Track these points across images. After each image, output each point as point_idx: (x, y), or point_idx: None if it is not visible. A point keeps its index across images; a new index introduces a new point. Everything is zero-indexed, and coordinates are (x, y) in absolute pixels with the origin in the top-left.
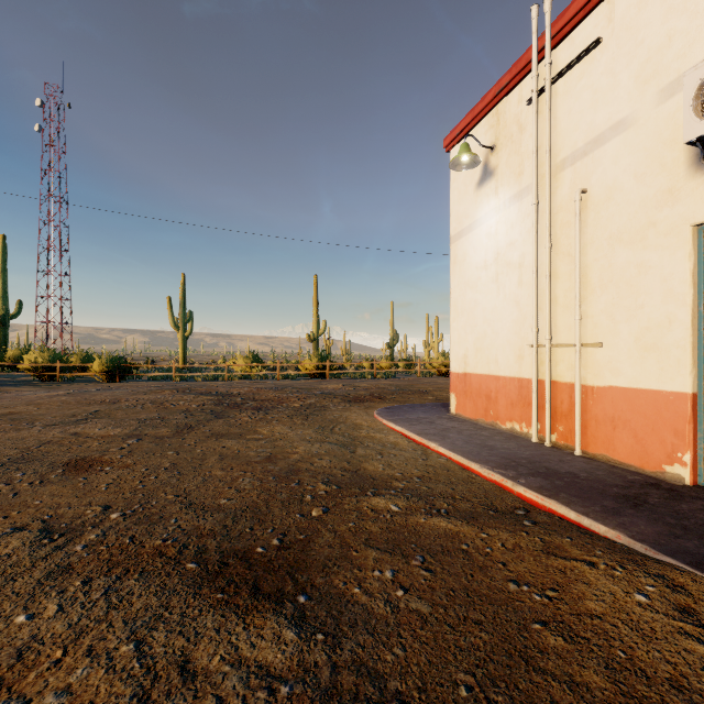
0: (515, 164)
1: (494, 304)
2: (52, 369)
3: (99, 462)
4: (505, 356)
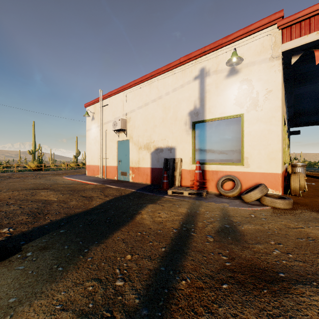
0: (98, 119)
1: (94, 149)
2: None
3: None
4: (96, 161)
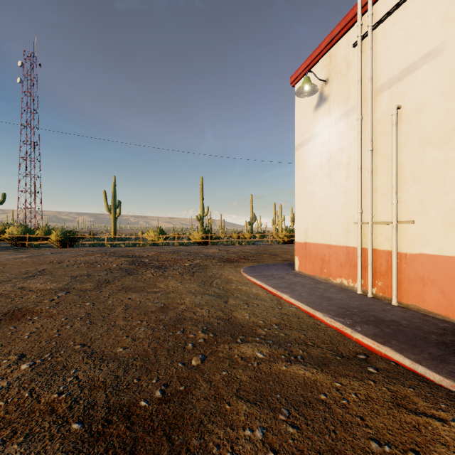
0: (343, 91)
1: (327, 193)
2: (23, 238)
3: (31, 312)
4: (336, 231)
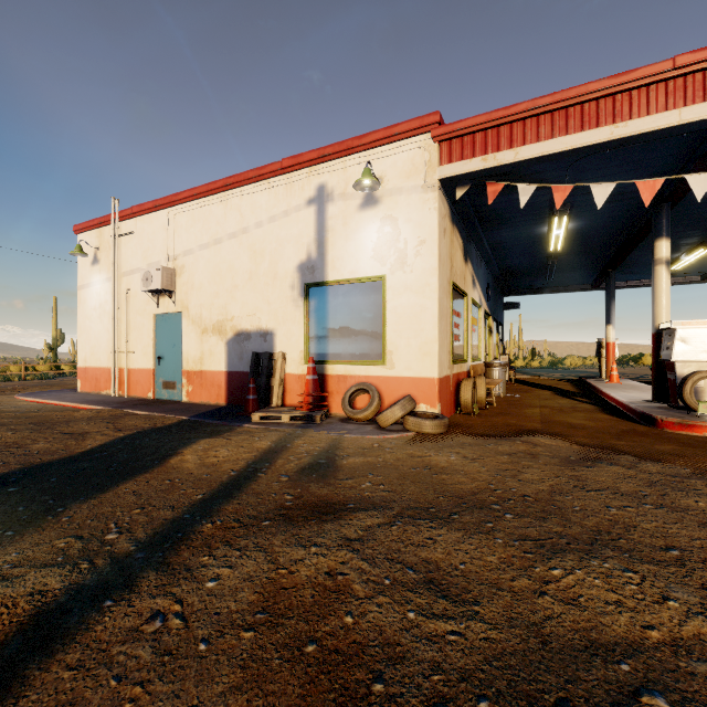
0: (108, 263)
1: (99, 330)
2: None
3: None
4: (104, 357)
